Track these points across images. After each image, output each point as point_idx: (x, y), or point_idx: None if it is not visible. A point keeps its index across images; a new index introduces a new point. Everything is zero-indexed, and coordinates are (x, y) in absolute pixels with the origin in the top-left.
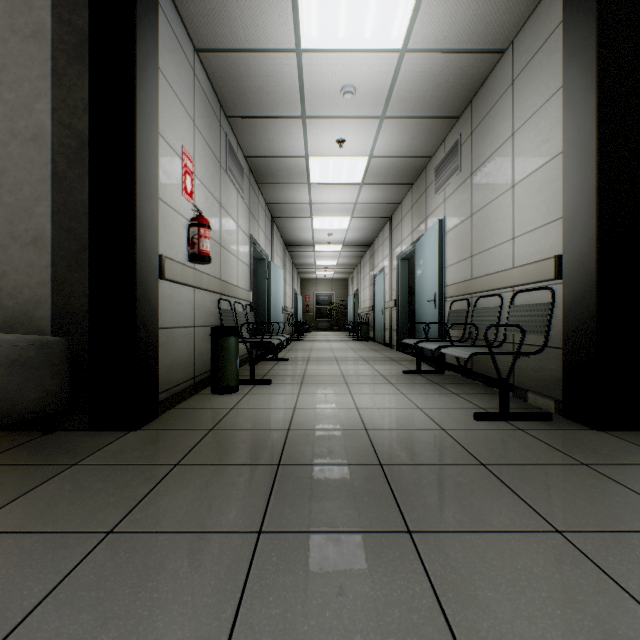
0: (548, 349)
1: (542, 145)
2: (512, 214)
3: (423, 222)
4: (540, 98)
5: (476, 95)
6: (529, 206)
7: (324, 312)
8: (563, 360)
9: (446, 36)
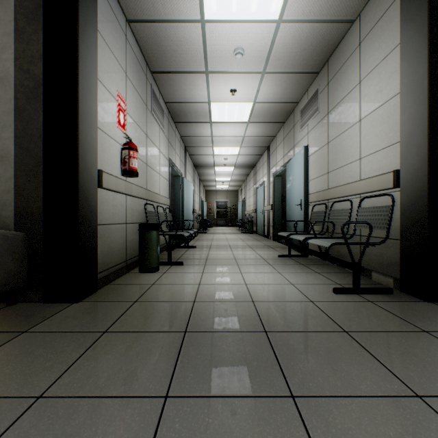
0: (388, 240)
1: (383, 88)
2: (359, 141)
3: (292, 149)
4: (381, 54)
5: (331, 56)
6: (373, 134)
7: (221, 213)
8: (400, 248)
9: (311, 10)
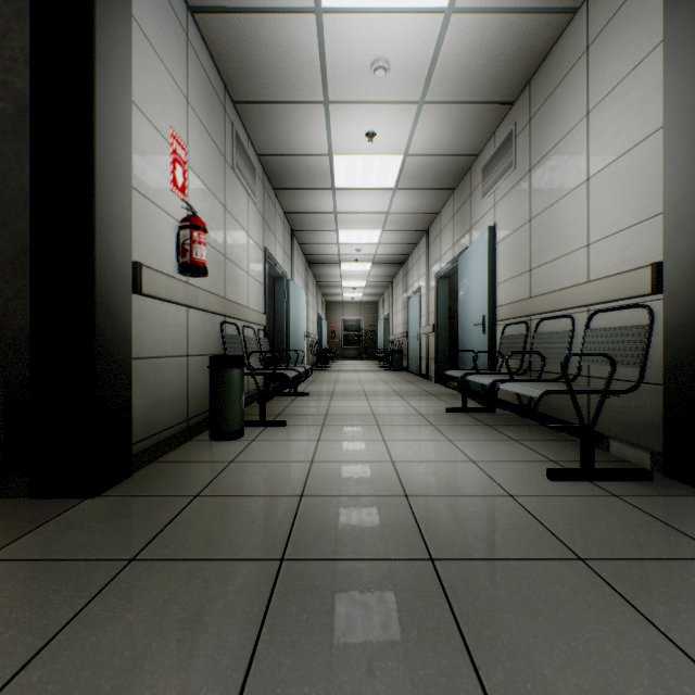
0: (640, 385)
1: (631, 122)
2: (587, 214)
3: (467, 233)
4: (628, 62)
5: (536, 73)
6: (611, 202)
7: (352, 339)
8: (664, 400)
9: None
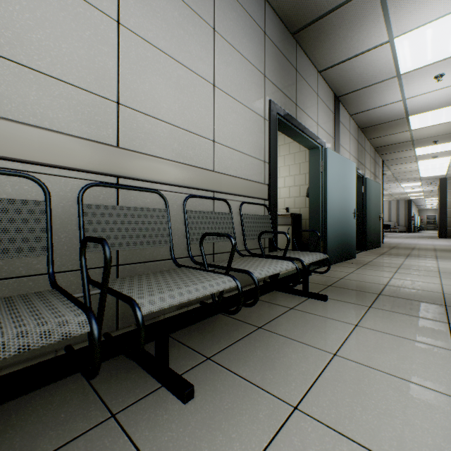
0: None
1: None
2: None
3: None
4: None
5: None
6: None
7: (430, 222)
8: None
9: None
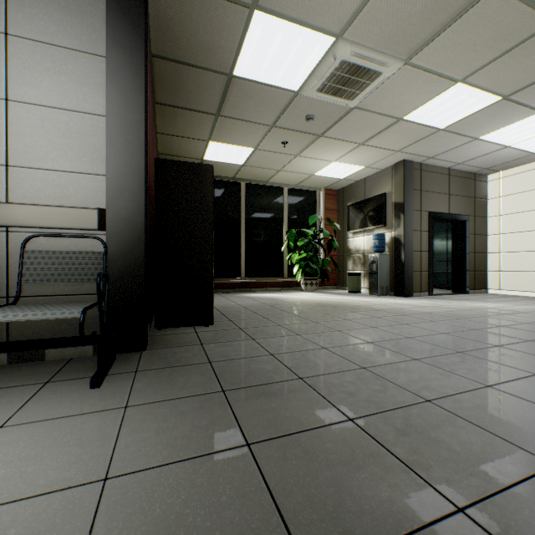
0: (82, 296)
1: (72, 90)
2: (7, 134)
3: None
4: (68, 39)
5: None
6: (47, 141)
7: None
8: (109, 303)
9: None
